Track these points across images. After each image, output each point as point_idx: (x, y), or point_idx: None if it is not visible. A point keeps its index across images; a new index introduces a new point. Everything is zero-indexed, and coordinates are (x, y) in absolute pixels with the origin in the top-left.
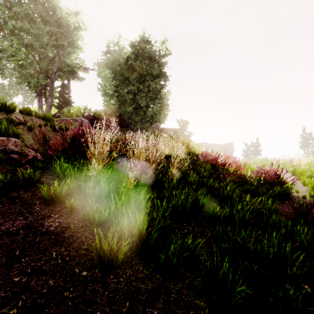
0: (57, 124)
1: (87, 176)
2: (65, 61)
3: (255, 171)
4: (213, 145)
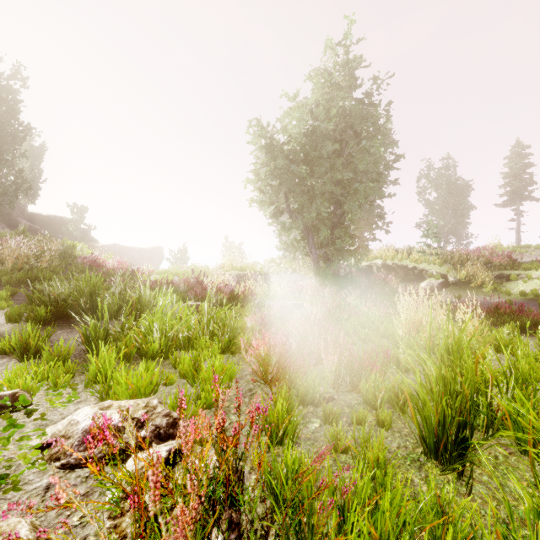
0: None
1: None
2: None
3: (118, 268)
4: (133, 250)
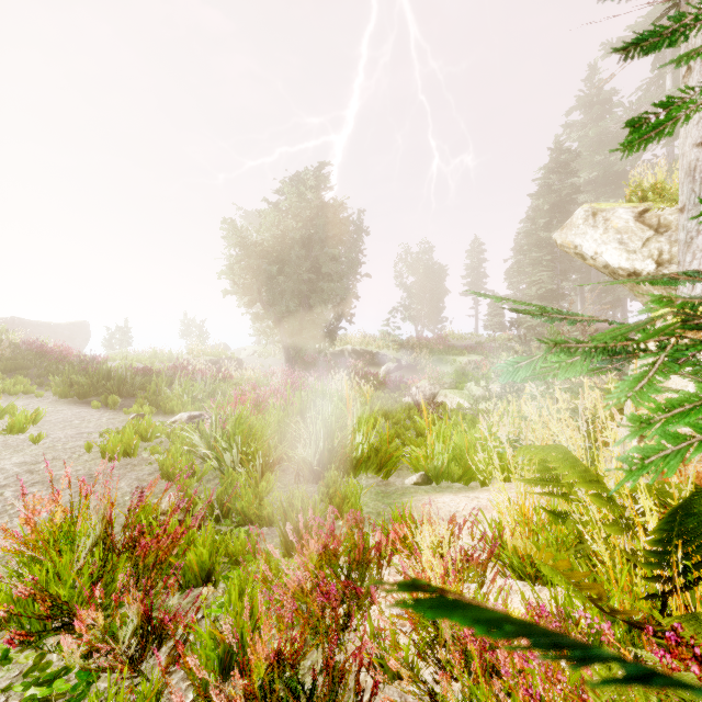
0: None
1: None
2: None
3: (77, 355)
4: (43, 326)
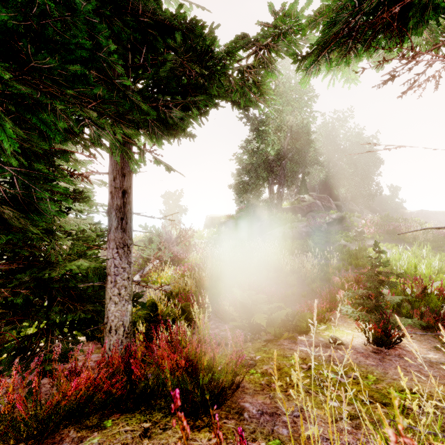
0: (389, 224)
1: (407, 238)
2: (304, 161)
3: None
4: (438, 213)
